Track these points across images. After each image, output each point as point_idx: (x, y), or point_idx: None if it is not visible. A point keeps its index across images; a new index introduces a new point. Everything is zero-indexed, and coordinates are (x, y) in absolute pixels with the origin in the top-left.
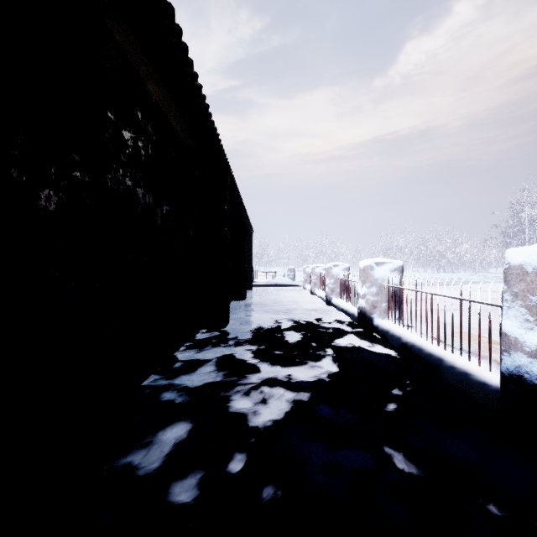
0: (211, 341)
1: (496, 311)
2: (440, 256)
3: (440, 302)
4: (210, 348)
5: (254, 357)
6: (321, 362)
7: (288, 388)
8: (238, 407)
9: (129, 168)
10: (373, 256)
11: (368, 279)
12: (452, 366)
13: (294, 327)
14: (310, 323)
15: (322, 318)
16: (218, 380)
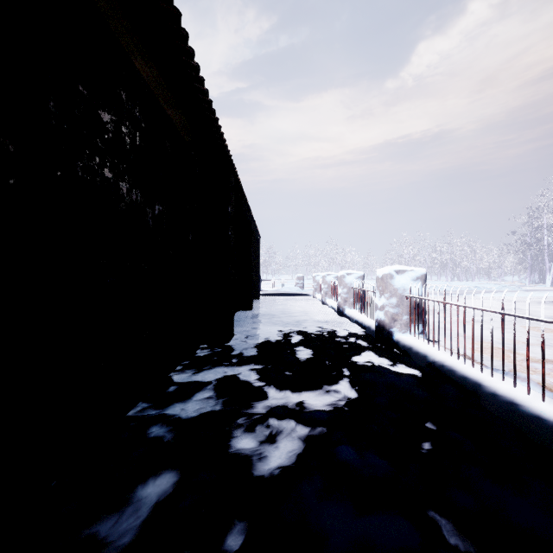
0: (211, 359)
1: (522, 323)
2: (454, 263)
3: (460, 313)
4: (210, 368)
5: (260, 378)
6: (338, 386)
7: (300, 420)
8: (240, 447)
9: (109, 157)
10: (385, 263)
11: (388, 289)
12: (494, 393)
13: (305, 342)
14: (323, 337)
15: (335, 331)
16: (217, 409)
